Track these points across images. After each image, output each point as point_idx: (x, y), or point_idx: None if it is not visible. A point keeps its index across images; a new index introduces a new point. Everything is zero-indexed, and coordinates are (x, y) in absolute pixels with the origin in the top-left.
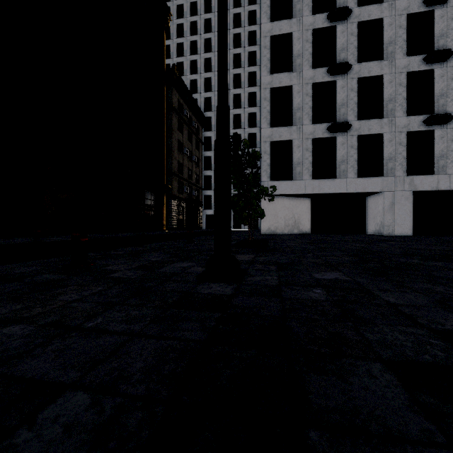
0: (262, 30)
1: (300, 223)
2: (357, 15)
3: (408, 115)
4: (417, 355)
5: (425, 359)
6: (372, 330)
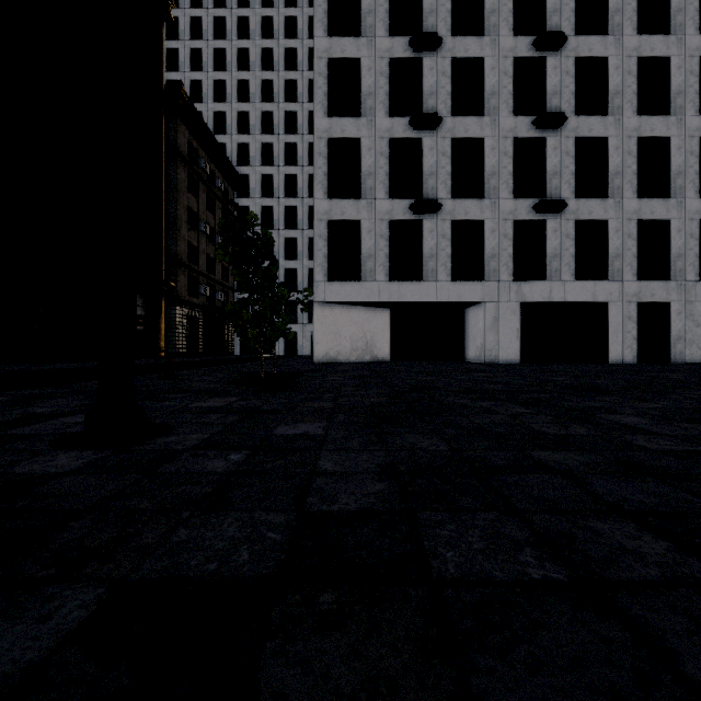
0: (316, 48)
1: (374, 346)
2: (450, 48)
3: (515, 197)
4: (201, 565)
5: (203, 570)
6: (204, 522)
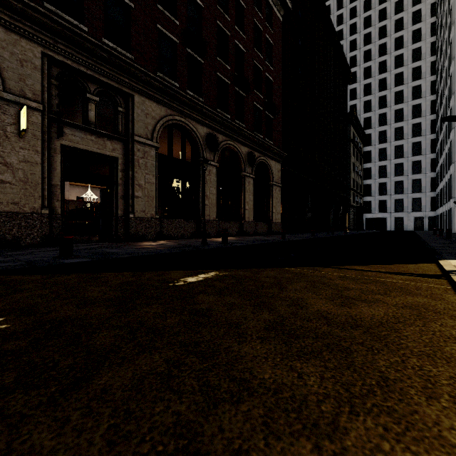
0: None
1: None
2: None
3: None
4: None
5: None
6: None
